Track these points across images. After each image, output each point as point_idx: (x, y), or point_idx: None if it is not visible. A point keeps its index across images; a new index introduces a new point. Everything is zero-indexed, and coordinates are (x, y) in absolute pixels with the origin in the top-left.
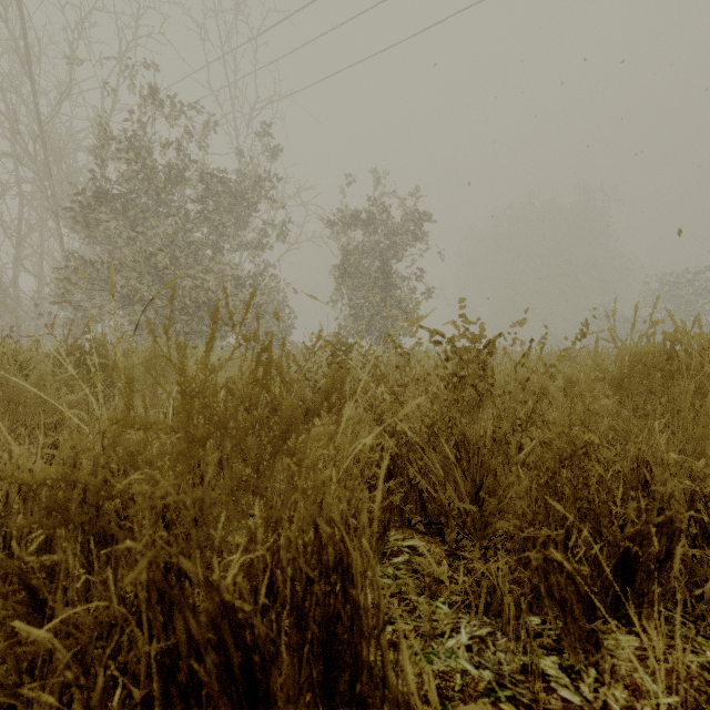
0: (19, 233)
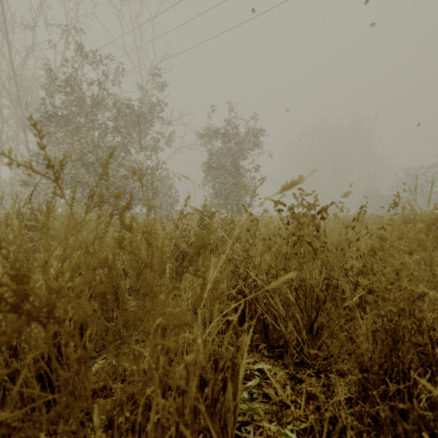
0: (1, 141)
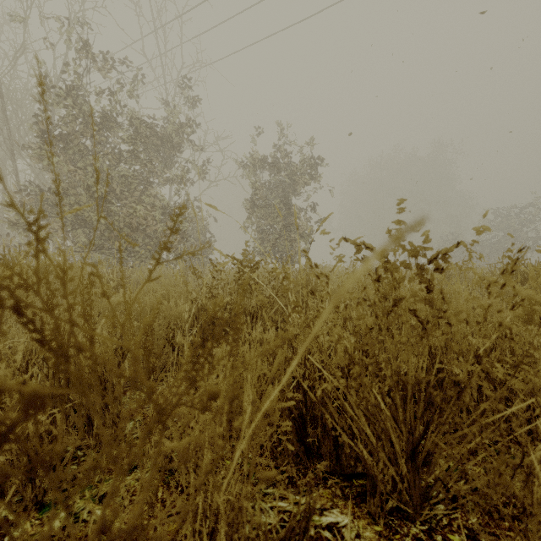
0: None
